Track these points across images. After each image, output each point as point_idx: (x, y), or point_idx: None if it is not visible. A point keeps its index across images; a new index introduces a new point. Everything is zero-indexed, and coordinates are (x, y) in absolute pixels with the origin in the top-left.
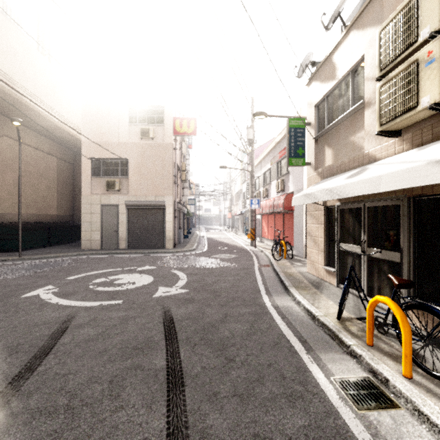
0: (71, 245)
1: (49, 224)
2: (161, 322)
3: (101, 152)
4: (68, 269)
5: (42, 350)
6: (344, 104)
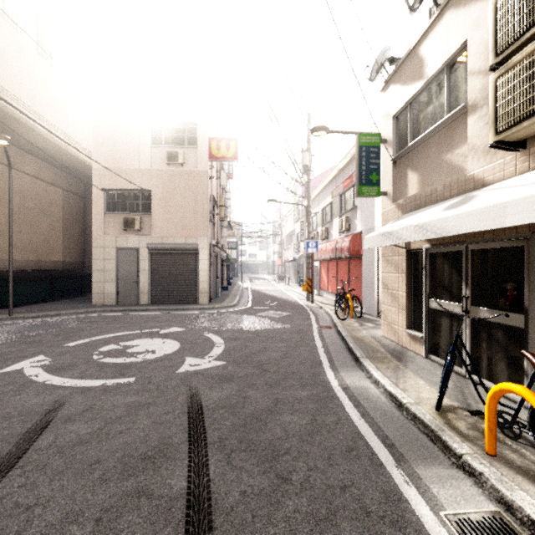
0: (79, 299)
1: (52, 273)
2: (185, 413)
3: (117, 182)
4: (70, 331)
5: (5, 460)
6: (436, 112)
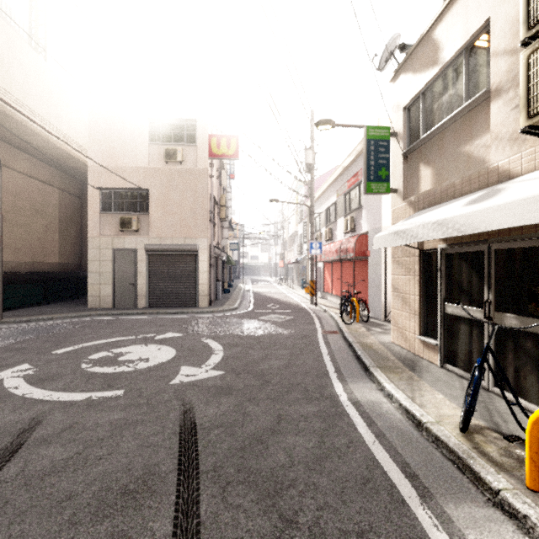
0: (75, 302)
1: (47, 275)
2: (177, 433)
3: (113, 181)
4: (60, 337)
5: None
6: (452, 100)
